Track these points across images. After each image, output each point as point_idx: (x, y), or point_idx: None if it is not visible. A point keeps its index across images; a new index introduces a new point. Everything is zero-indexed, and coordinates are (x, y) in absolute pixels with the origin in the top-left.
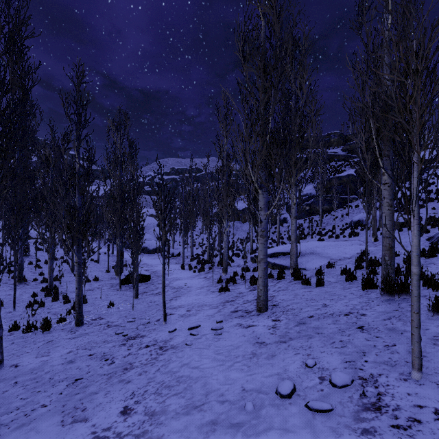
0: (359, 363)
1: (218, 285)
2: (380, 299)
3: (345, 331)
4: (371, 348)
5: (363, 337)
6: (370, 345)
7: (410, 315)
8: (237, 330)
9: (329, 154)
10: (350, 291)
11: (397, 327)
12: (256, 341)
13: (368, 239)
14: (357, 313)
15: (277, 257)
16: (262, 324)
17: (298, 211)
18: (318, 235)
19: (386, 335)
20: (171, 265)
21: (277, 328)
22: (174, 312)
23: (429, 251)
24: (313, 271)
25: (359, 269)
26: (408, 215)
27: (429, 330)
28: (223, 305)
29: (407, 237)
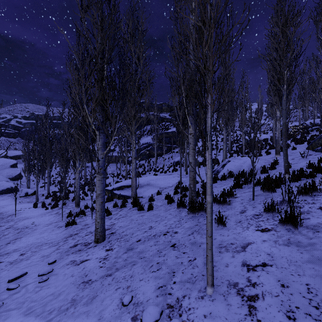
0: (169, 287)
1: (68, 219)
2: (187, 217)
3: (162, 251)
4: (179, 266)
5: (174, 255)
6: (179, 262)
7: (205, 228)
8: (68, 269)
9: (161, 117)
10: (170, 212)
11: (197, 240)
12: (82, 281)
13: (182, 173)
14: (172, 231)
15: (123, 189)
16: (95, 257)
17: (137, 153)
18: (154, 171)
19: (190, 250)
20: (23, 204)
21: (107, 259)
22: (3, 259)
23: (213, 179)
24: (147, 198)
25: (177, 194)
26: (204, 151)
27: (216, 240)
28: (65, 240)
29: (202, 171)
